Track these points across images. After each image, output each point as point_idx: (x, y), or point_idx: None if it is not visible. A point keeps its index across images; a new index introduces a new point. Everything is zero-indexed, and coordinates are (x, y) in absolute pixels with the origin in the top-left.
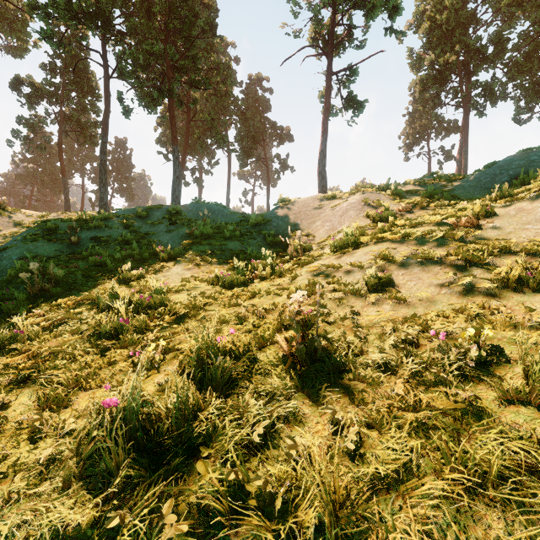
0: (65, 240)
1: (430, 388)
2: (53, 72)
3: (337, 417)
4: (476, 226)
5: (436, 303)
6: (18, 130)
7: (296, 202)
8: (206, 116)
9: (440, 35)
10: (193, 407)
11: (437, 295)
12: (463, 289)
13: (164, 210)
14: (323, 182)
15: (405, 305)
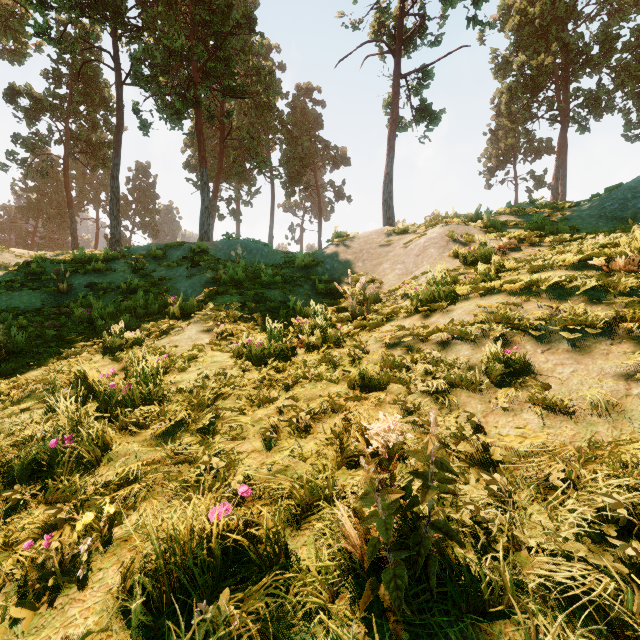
0: (51, 288)
1: None
2: (58, 80)
3: None
4: None
5: (631, 415)
6: (13, 151)
7: (356, 238)
8: (243, 133)
9: (531, 32)
10: None
11: (626, 398)
12: None
13: (186, 248)
14: (389, 213)
15: (567, 415)
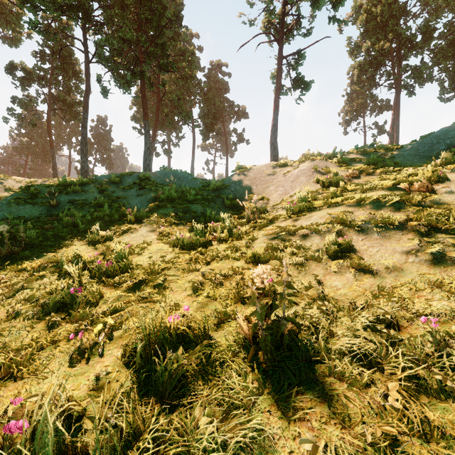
0: (45, 204)
1: (431, 396)
2: (43, 58)
3: (320, 454)
4: (430, 191)
5: (405, 273)
6: (12, 108)
7: (252, 170)
8: (173, 96)
9: (375, 25)
10: (127, 431)
11: (404, 264)
12: (433, 258)
13: (135, 176)
14: (275, 152)
15: (370, 274)
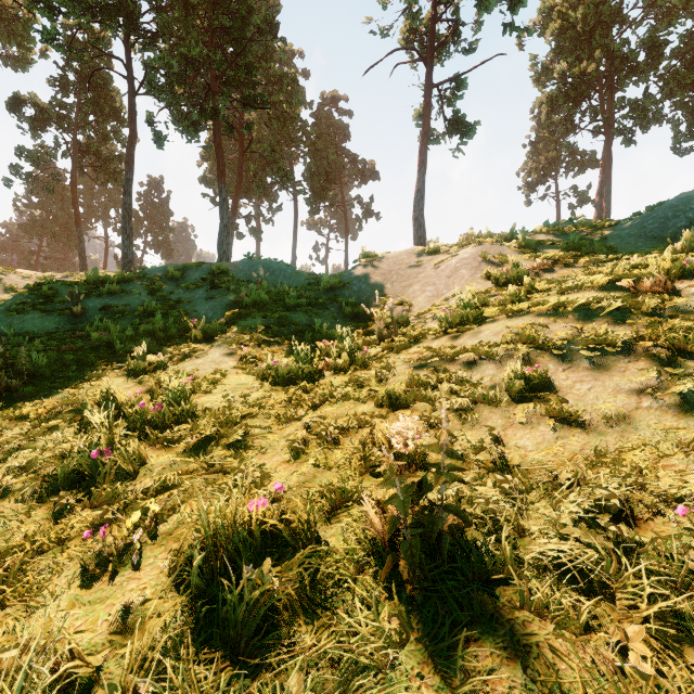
0: (64, 311)
1: None
2: (65, 89)
3: None
4: (671, 291)
5: (638, 426)
6: (17, 165)
7: (385, 258)
8: (265, 145)
9: (573, 37)
10: None
11: (636, 411)
12: (682, 401)
13: (205, 269)
14: (420, 232)
15: (580, 426)
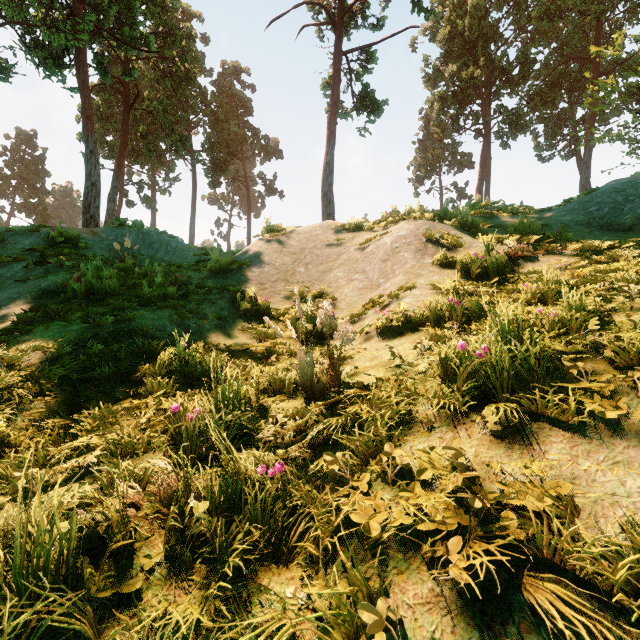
0: None
1: None
2: None
3: None
4: None
5: None
6: None
7: (295, 233)
8: (155, 103)
9: (460, 45)
10: None
11: None
12: None
13: (42, 235)
14: (330, 209)
15: None
